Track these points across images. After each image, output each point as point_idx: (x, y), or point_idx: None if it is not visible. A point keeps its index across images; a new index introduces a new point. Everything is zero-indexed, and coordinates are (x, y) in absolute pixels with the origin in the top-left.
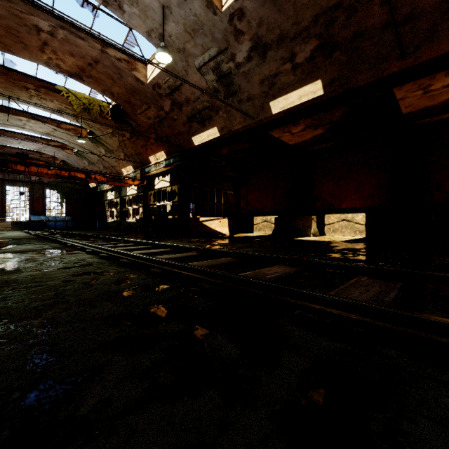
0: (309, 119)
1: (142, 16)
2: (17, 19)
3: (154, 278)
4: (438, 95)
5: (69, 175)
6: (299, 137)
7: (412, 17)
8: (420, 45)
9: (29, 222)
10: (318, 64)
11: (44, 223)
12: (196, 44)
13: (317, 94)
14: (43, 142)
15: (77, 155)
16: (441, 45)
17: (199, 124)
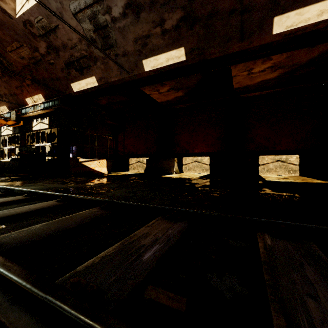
0: (173, 82)
1: None
2: None
3: None
4: (255, 78)
5: None
6: (165, 96)
7: (249, 9)
8: (253, 33)
9: None
10: (182, 34)
11: None
12: None
13: (181, 59)
14: None
15: None
16: (265, 36)
17: (78, 72)
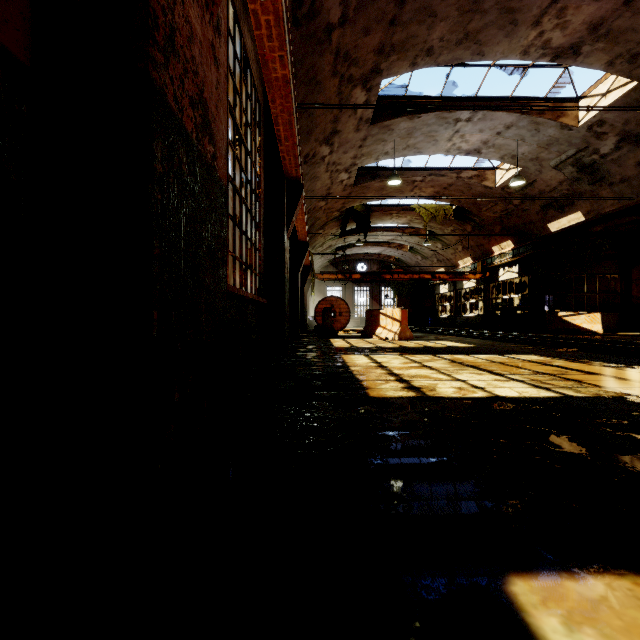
0: None
1: (497, 151)
2: (403, 182)
3: (521, 344)
4: None
5: (419, 277)
6: None
7: None
8: None
9: None
10: None
11: None
12: (550, 152)
13: None
14: (386, 245)
15: (412, 252)
16: None
17: (556, 211)
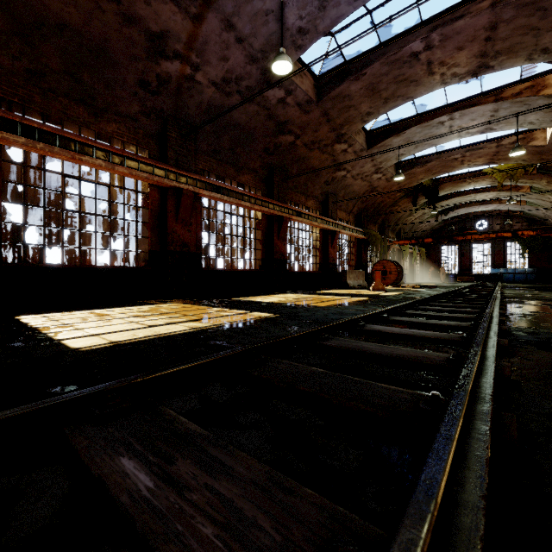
0: None
1: (508, 124)
2: (444, 161)
3: None
4: None
5: (496, 236)
6: None
7: None
8: None
9: (485, 274)
10: None
11: (498, 276)
12: None
13: None
14: (495, 202)
15: (529, 205)
16: None
17: None
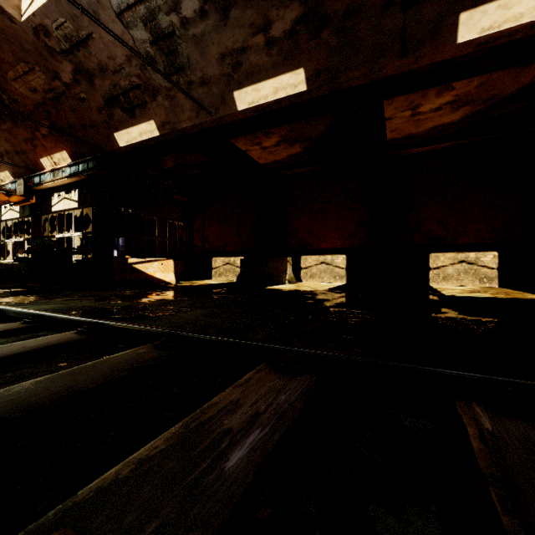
0: (286, 129)
1: None
2: None
3: None
4: (423, 121)
5: None
6: (271, 154)
7: None
8: (423, 42)
9: None
10: (301, 45)
11: None
12: None
13: (298, 89)
14: None
15: None
16: (445, 47)
17: (125, 113)
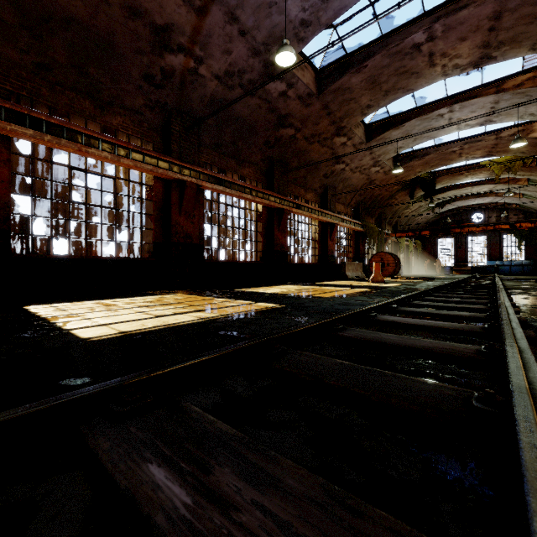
0: None
1: (508, 116)
2: (442, 154)
3: None
4: None
5: (494, 228)
6: None
7: None
8: None
9: (481, 267)
10: None
11: (494, 268)
12: None
13: None
14: (492, 195)
15: (526, 197)
16: None
17: None
